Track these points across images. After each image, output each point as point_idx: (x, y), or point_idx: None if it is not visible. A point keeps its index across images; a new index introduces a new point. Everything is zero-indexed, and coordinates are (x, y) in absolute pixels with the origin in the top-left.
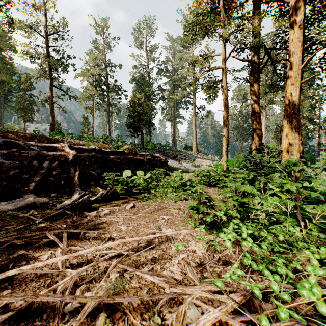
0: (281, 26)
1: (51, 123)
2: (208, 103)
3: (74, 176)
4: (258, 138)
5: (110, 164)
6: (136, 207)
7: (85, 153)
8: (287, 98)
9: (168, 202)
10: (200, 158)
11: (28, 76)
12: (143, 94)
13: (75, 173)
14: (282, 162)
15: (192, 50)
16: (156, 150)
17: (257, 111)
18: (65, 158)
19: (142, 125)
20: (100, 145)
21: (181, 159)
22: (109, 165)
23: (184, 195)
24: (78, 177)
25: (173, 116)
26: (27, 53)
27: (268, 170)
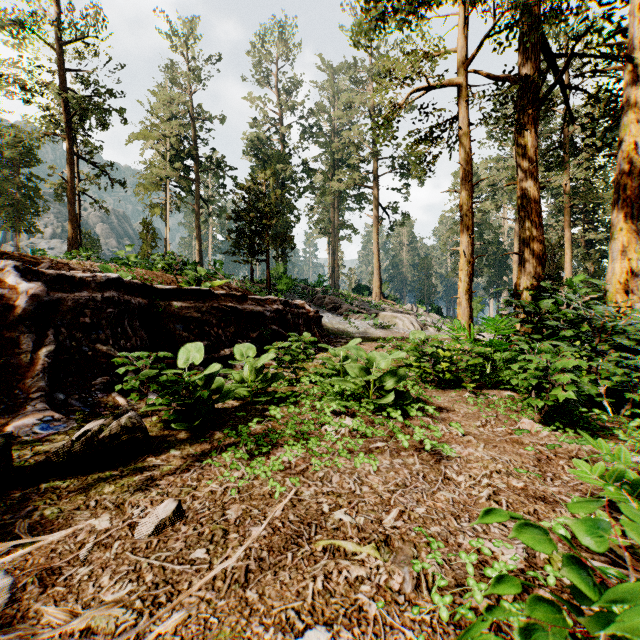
0: (559, 34)
1: (70, 233)
2: (404, 197)
3: (33, 362)
4: (536, 262)
5: (174, 324)
6: (191, 516)
7: (81, 290)
8: (624, 156)
9: (330, 477)
10: (389, 309)
11: (19, 131)
12: (270, 174)
13: (36, 354)
14: (631, 319)
15: (371, 89)
16: (296, 292)
17: (535, 197)
18: (5, 306)
19: (267, 238)
20: (150, 276)
21: (350, 312)
22: (170, 325)
23: (383, 433)
24: (45, 363)
25: (333, 226)
26: (17, 82)
27: (626, 343)
